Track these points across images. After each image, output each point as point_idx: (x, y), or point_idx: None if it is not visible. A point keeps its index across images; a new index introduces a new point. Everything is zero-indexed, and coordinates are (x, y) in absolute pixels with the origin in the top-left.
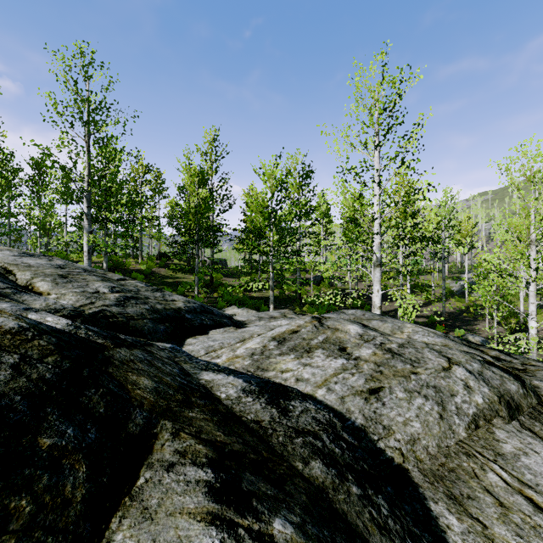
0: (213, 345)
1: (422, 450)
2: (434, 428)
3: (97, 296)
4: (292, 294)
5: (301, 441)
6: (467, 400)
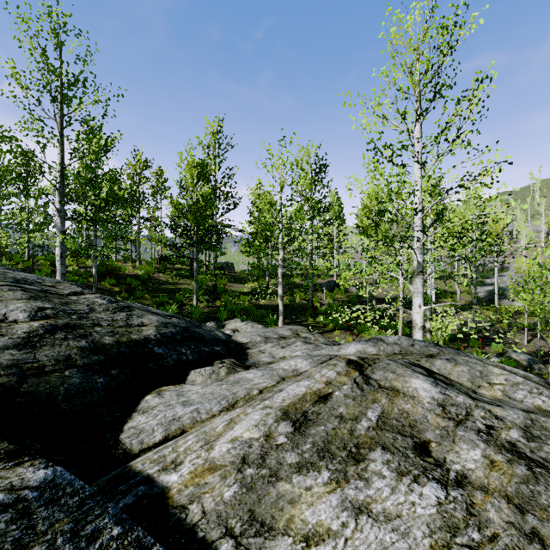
0: (180, 417)
1: None
2: None
3: None
4: (303, 302)
5: None
6: None
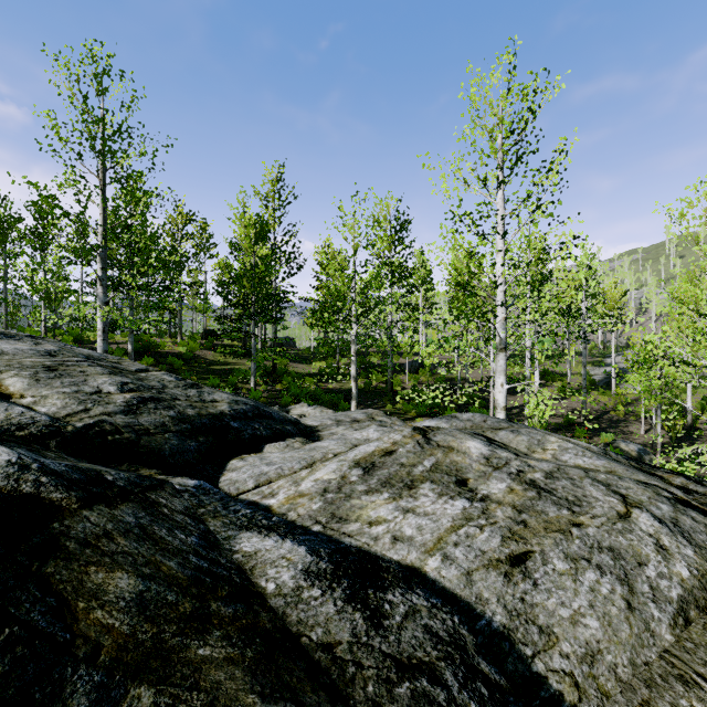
0: (267, 472)
1: (608, 674)
2: (622, 629)
3: (97, 399)
4: (381, 386)
5: (408, 692)
6: (664, 572)
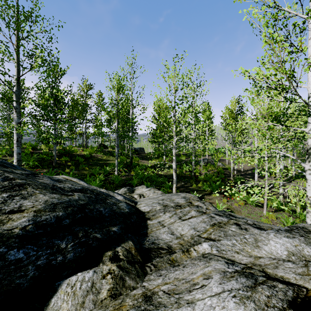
0: None
1: None
2: None
3: None
4: (188, 173)
5: None
6: None
